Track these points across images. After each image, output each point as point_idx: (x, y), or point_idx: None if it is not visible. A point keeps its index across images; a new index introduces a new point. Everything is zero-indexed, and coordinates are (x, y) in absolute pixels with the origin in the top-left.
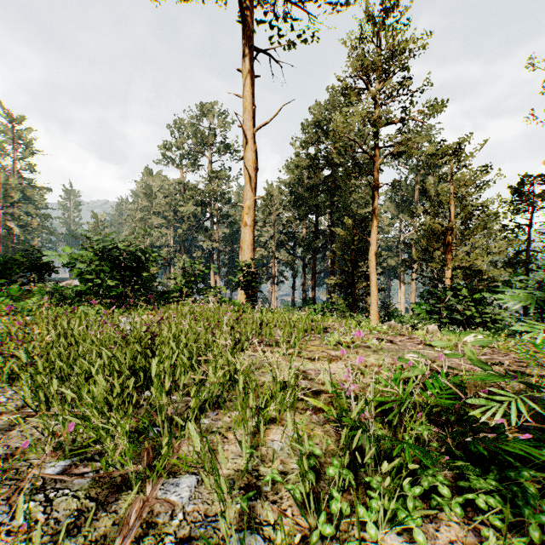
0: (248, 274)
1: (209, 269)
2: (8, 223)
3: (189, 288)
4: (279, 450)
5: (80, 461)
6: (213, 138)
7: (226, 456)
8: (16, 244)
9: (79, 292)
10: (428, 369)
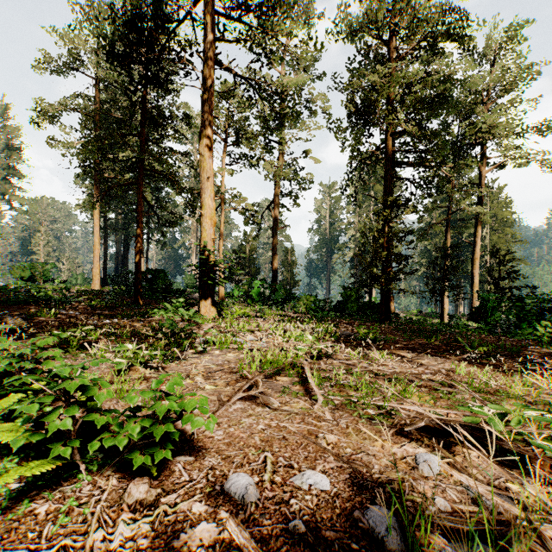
0: None
1: None
2: None
3: None
4: None
5: None
6: None
7: None
8: None
9: None
10: None
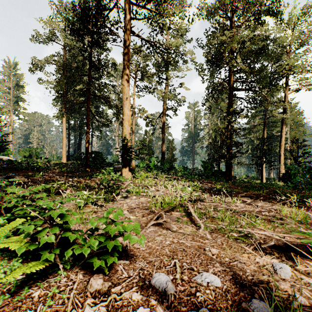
0: None
1: None
2: None
3: None
4: None
5: None
6: None
7: None
8: None
9: None
10: None
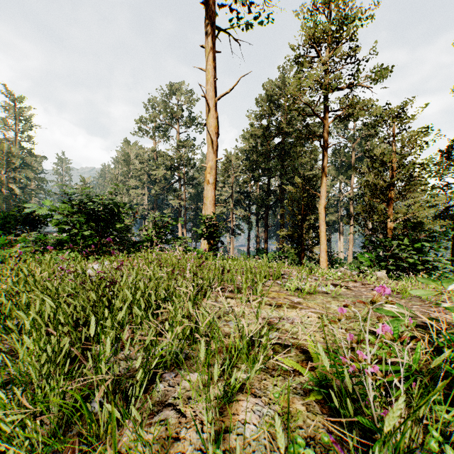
0: (210, 226)
1: (176, 222)
2: (11, 185)
3: (159, 238)
4: (255, 446)
5: None
6: (180, 112)
7: (182, 450)
8: (17, 203)
9: (60, 241)
10: (433, 327)
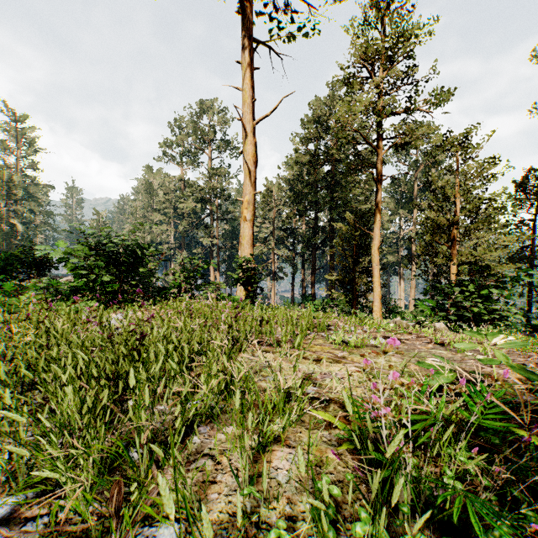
0: (247, 270)
1: (208, 265)
2: (12, 220)
3: (188, 284)
4: (285, 486)
5: (36, 498)
6: (213, 135)
7: (218, 491)
8: (19, 241)
9: (75, 288)
10: None
